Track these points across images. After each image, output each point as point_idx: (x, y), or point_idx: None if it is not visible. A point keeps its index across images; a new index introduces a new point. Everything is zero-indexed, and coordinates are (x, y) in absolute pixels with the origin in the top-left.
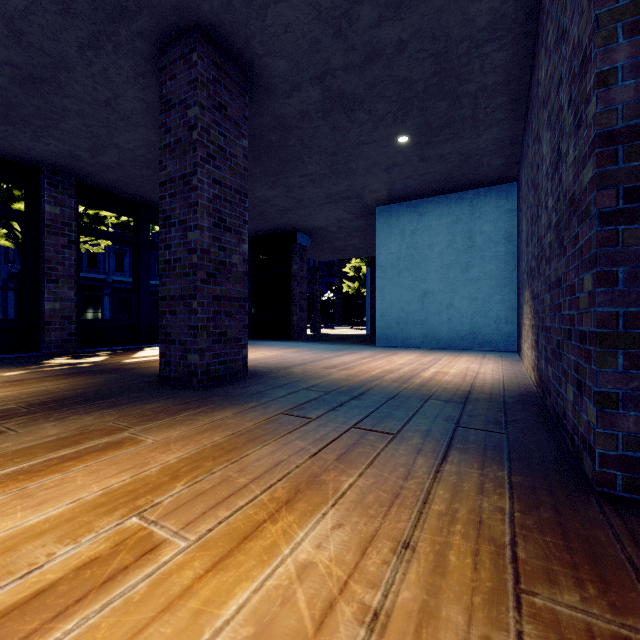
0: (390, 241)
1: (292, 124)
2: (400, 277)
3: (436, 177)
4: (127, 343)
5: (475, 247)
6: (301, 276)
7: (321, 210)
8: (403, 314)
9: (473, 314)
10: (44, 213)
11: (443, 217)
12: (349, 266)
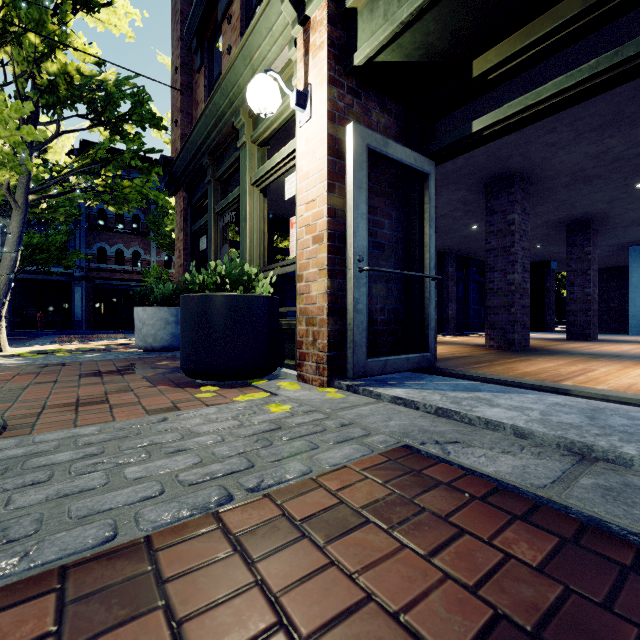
0: None
1: (603, 230)
2: None
3: None
4: (464, 331)
5: None
6: (552, 290)
7: None
8: None
9: None
10: (448, 272)
11: None
12: None
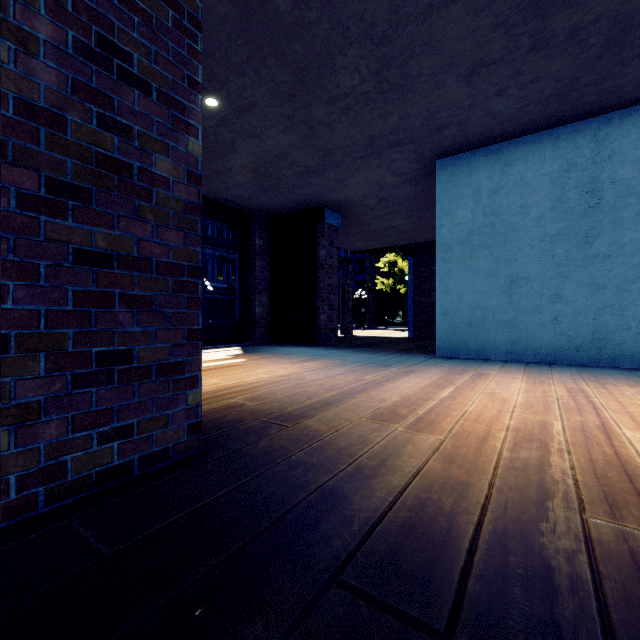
0: (457, 207)
1: None
2: (473, 258)
3: (547, 90)
4: None
5: (602, 205)
6: (330, 264)
7: (357, 170)
8: (477, 311)
9: (598, 310)
10: None
11: (544, 164)
12: (383, 261)
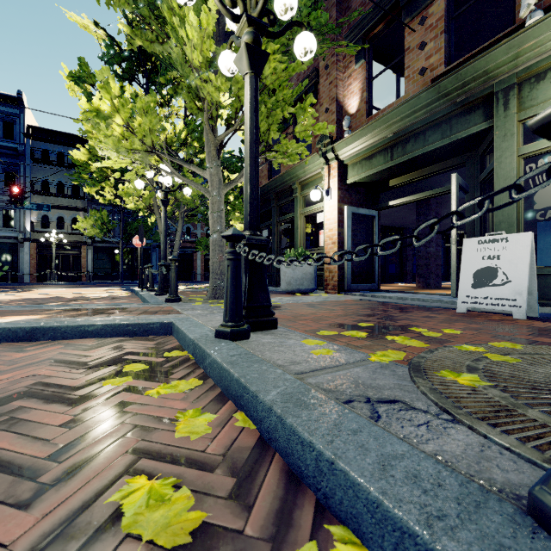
0: (545, 237)
1: None
2: None
3: None
4: None
5: None
6: None
7: None
8: None
9: None
10: (406, 241)
11: None
12: None
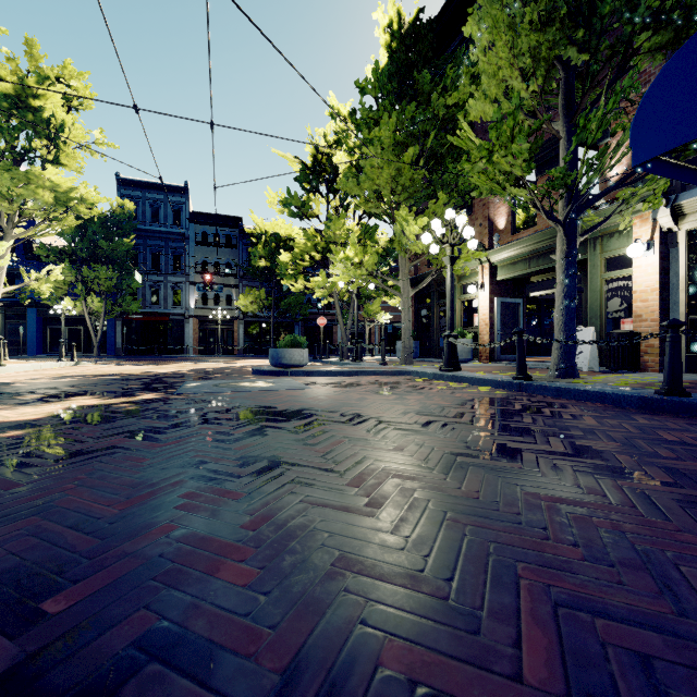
0: None
1: None
2: None
3: None
4: None
5: None
6: None
7: None
8: None
9: None
10: None
11: None
12: None
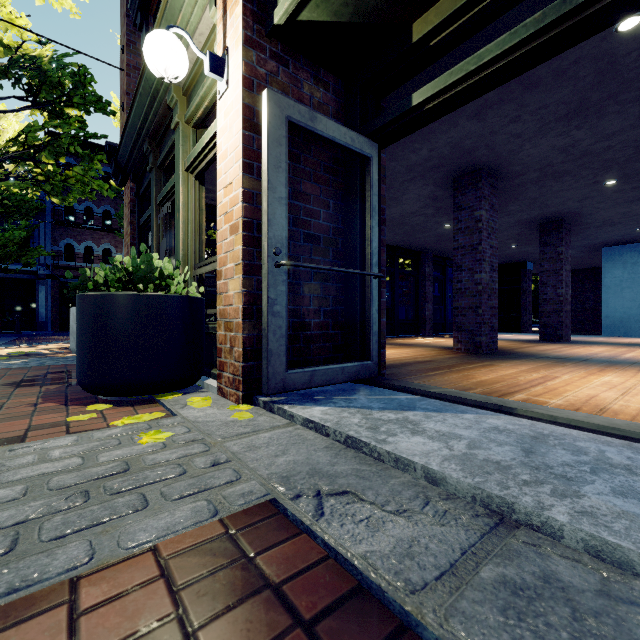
0: (614, 269)
1: (576, 230)
2: (622, 292)
3: None
4: (441, 332)
5: None
6: (528, 290)
7: None
8: (625, 316)
9: None
10: (424, 272)
11: None
12: None
